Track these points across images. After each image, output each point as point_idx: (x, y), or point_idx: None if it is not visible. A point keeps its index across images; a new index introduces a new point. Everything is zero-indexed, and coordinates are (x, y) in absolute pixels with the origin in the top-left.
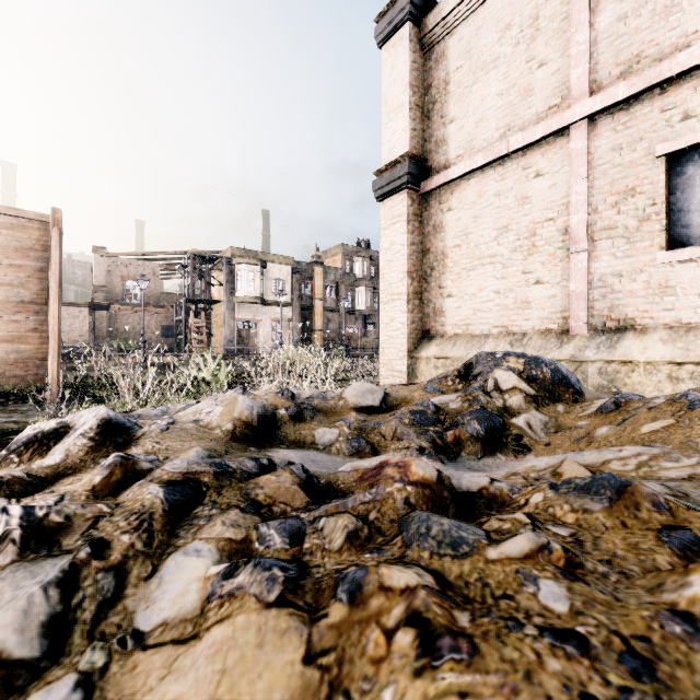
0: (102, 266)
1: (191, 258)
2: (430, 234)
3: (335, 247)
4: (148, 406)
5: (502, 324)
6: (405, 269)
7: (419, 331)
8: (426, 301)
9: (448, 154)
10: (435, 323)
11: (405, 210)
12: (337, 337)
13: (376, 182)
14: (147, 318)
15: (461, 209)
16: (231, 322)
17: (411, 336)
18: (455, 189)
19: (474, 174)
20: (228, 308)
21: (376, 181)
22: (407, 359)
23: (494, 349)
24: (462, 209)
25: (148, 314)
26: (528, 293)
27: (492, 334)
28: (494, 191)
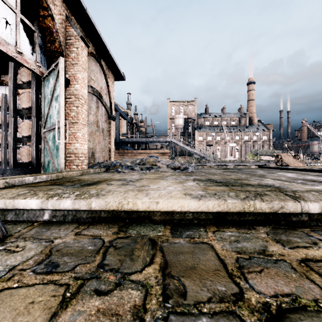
0: None
1: None
2: None
3: None
4: None
5: None
6: None
7: None
8: None
9: None
10: None
11: None
12: None
13: None
14: None
15: None
16: None
17: None
18: None
19: None
20: None
21: None
22: None
23: None
24: None
25: None
26: None
27: None
28: None
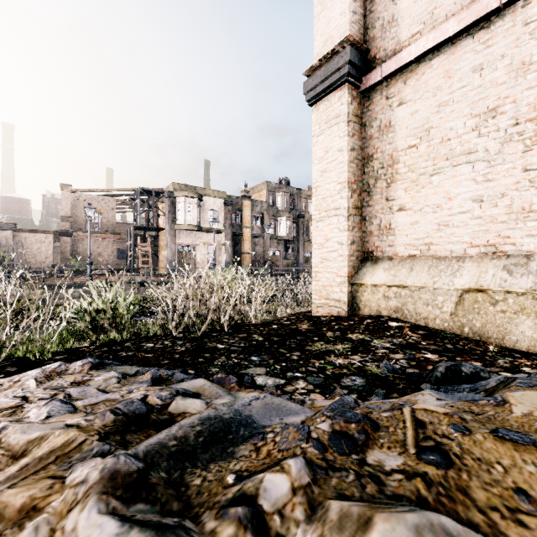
0: (68, 200)
1: (139, 192)
2: (374, 137)
3: (260, 184)
4: (1, 356)
5: (486, 242)
6: (344, 179)
7: (359, 253)
8: (368, 217)
9: (400, 36)
10: (381, 243)
11: (344, 109)
12: (262, 259)
13: (308, 82)
14: (104, 243)
15: (418, 99)
16: (172, 246)
17: (351, 258)
18: (410, 77)
19: (438, 51)
20: (170, 235)
21: (308, 80)
22: (347, 286)
23: (480, 277)
24: (420, 99)
25: (105, 240)
26: (535, 198)
27: (469, 256)
28: (473, 66)
